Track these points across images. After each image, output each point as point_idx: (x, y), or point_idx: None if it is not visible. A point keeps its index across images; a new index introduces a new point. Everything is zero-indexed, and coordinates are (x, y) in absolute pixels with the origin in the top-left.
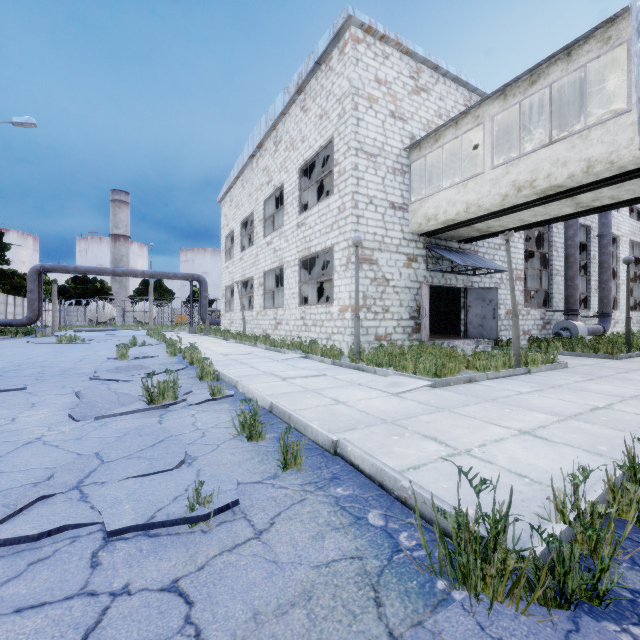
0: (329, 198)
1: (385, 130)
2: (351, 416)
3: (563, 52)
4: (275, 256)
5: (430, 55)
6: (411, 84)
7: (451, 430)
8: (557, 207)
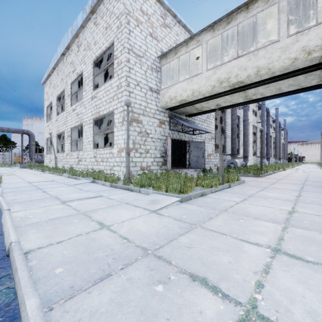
0: (111, 80)
1: (146, 43)
2: (110, 248)
3: (244, 6)
4: (78, 118)
5: (172, 7)
6: (161, 20)
7: (215, 258)
8: (236, 97)
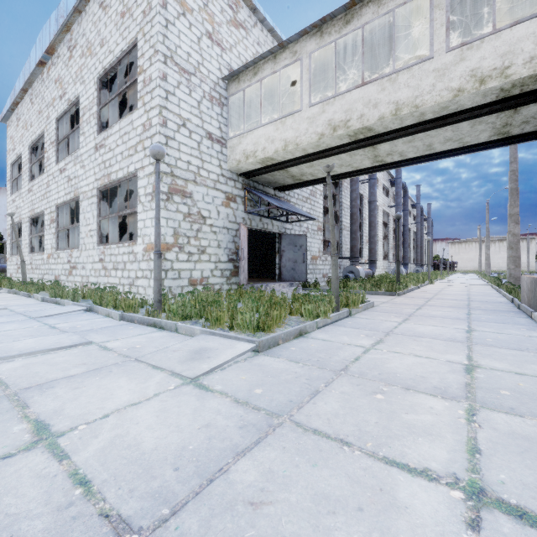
0: (132, 113)
1: (201, 49)
2: (11, 535)
3: None
4: (69, 185)
5: None
6: (230, 13)
7: None
8: (360, 158)
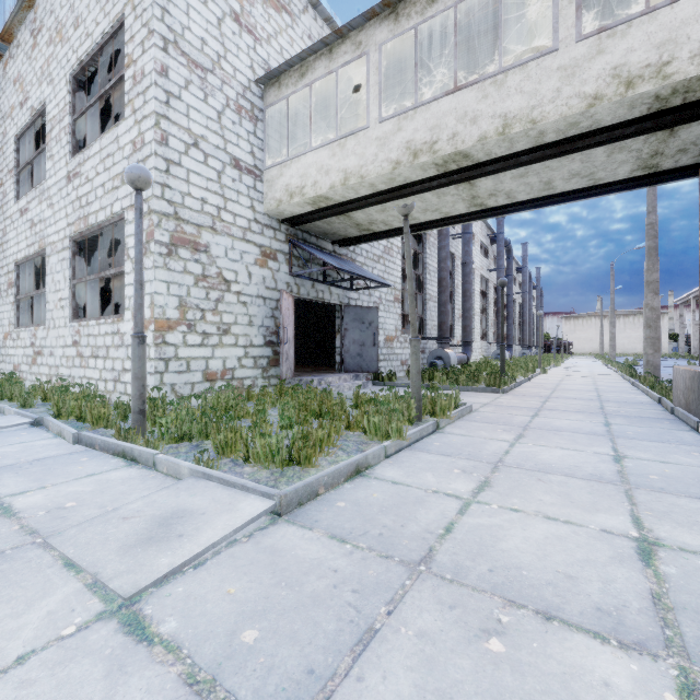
0: (118, 125)
1: (223, 35)
2: None
3: None
4: (33, 233)
5: None
6: None
7: None
8: (452, 199)
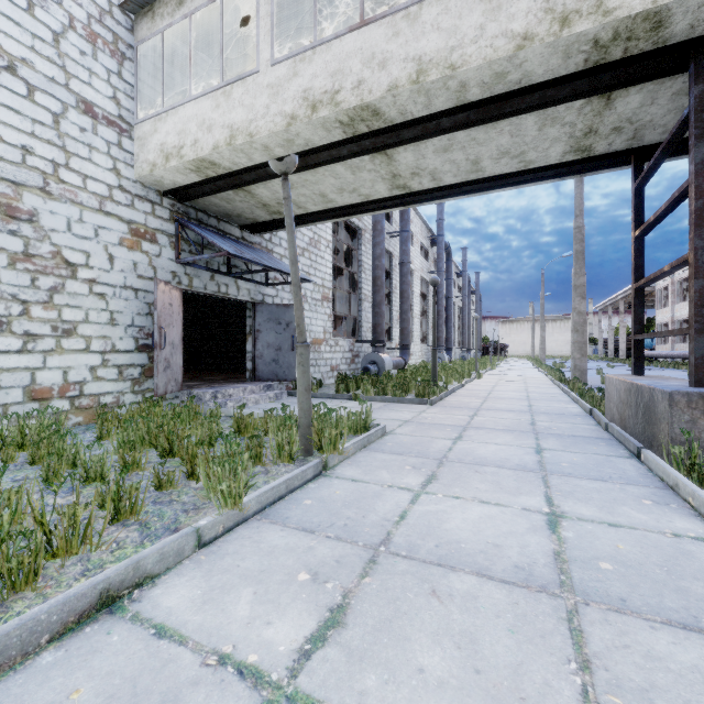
0: None
1: None
2: None
3: None
4: None
5: None
6: None
7: None
8: (369, 177)
